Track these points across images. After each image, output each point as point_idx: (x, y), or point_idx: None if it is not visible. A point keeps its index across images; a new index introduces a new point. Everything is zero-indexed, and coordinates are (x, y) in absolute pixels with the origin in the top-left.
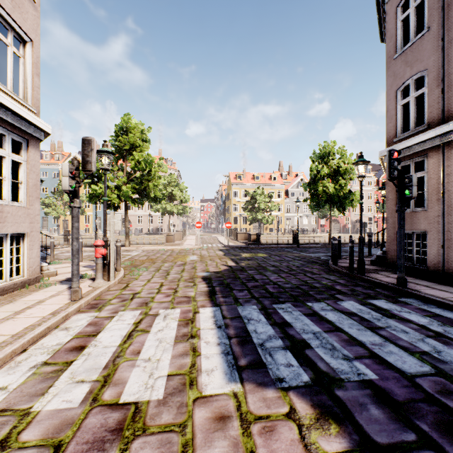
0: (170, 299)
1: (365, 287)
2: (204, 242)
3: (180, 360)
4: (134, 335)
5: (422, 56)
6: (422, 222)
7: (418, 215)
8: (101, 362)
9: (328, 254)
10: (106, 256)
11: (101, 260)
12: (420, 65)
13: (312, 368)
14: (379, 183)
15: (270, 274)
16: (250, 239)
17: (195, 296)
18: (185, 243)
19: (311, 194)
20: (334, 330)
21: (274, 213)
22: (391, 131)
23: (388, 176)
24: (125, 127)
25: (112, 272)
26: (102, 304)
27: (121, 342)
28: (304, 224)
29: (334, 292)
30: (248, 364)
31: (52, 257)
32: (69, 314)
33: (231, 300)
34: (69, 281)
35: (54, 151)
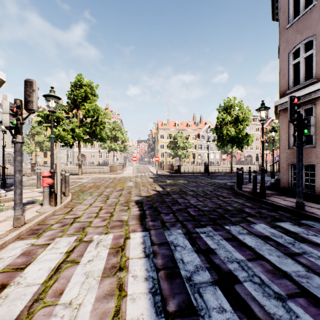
0: (106, 223)
1: (269, 209)
2: (139, 171)
3: (103, 305)
4: (63, 268)
5: (310, 25)
6: (311, 156)
7: (307, 151)
8: (15, 310)
9: (231, 180)
10: (53, 185)
11: (47, 189)
12: (309, 31)
13: (247, 314)
14: (264, 129)
15: (190, 198)
16: (173, 169)
17: (127, 220)
18: (125, 172)
19: (217, 136)
20: (256, 258)
21: (189, 150)
22: (284, 85)
23: (289, 118)
24: (78, 84)
25: (59, 198)
26: (43, 230)
27: (46, 278)
28: (211, 158)
29: (245, 215)
30: (177, 310)
31: None
32: (6, 242)
33: (158, 224)
34: None
35: None
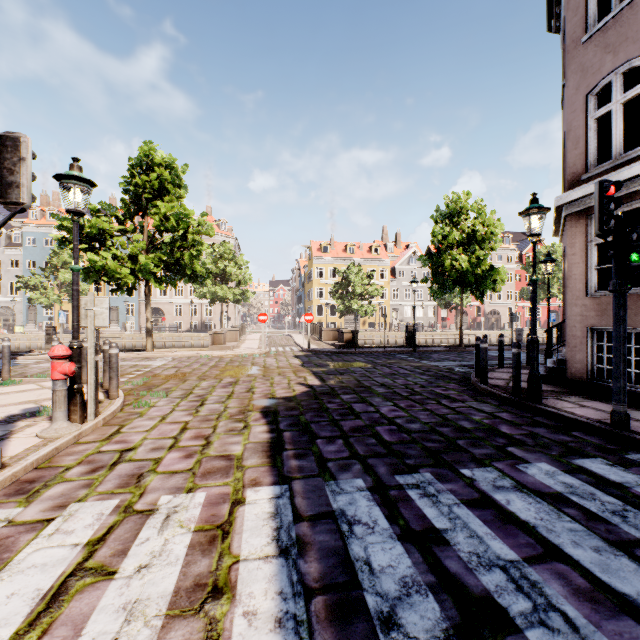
0: (192, 463)
1: (551, 427)
2: (273, 344)
3: None
4: (70, 592)
5: (635, 32)
6: (637, 313)
7: (629, 301)
8: None
9: (463, 363)
10: (77, 376)
11: (63, 385)
12: (633, 47)
13: None
14: (523, 259)
15: (379, 401)
16: (343, 339)
17: (241, 456)
18: (243, 346)
19: (433, 271)
20: (546, 556)
21: (375, 301)
22: (577, 162)
23: (597, 229)
24: (146, 163)
25: (91, 404)
26: (45, 482)
27: (22, 625)
28: (417, 317)
29: (502, 441)
30: None
31: (6, 373)
32: None
33: (312, 465)
34: (6, 423)
35: (46, 206)
